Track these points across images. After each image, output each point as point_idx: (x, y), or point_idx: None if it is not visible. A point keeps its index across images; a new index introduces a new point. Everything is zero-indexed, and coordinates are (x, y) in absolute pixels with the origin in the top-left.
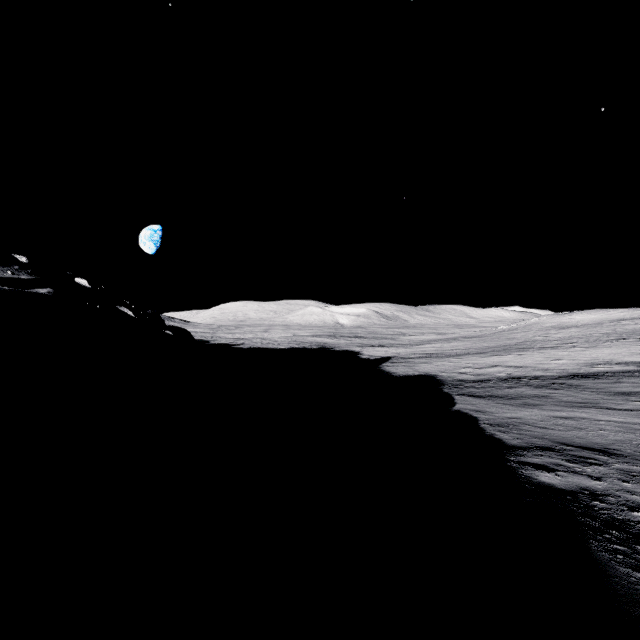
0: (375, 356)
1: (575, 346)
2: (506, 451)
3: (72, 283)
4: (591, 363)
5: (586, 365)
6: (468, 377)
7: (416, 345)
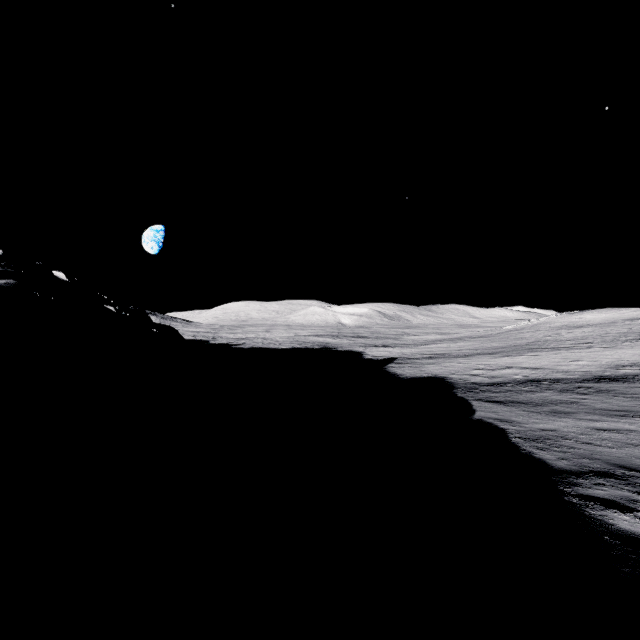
0: (379, 356)
1: (592, 346)
2: (556, 478)
3: (51, 277)
4: (615, 365)
5: (610, 367)
6: (481, 379)
7: (421, 345)
